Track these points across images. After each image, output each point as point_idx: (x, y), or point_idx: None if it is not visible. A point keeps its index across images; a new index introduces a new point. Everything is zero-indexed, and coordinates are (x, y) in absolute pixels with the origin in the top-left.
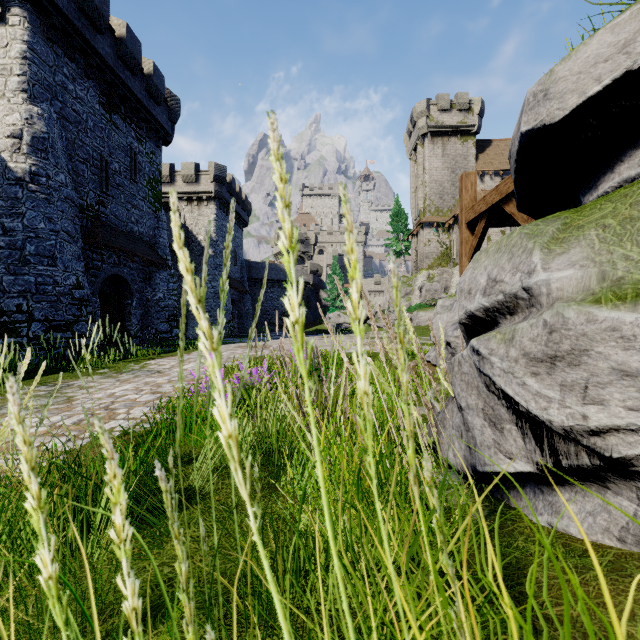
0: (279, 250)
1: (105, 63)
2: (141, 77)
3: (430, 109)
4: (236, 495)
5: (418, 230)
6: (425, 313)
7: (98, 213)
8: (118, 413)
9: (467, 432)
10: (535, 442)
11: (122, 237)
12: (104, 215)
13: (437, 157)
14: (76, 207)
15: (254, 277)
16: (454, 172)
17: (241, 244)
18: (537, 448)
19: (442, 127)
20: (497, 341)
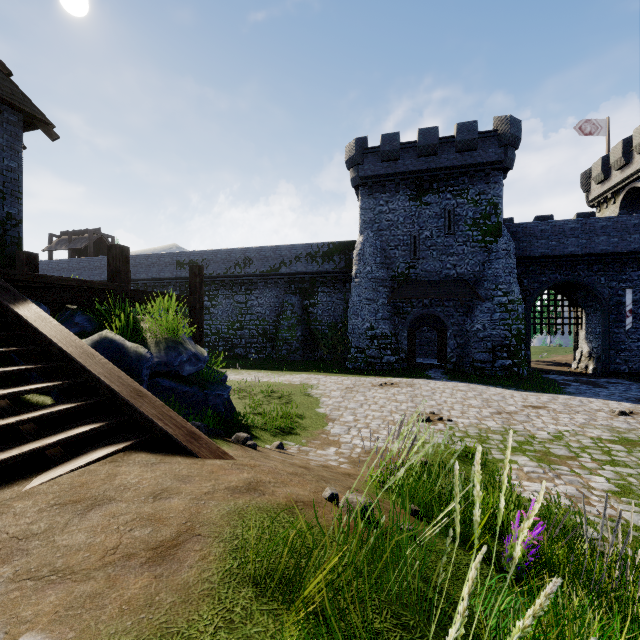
0: None
1: (406, 173)
2: (450, 146)
3: None
4: None
5: None
6: None
7: (408, 275)
8: None
9: None
10: None
11: (425, 286)
12: (414, 274)
13: None
14: (384, 280)
15: None
16: None
17: None
18: None
19: None
20: None
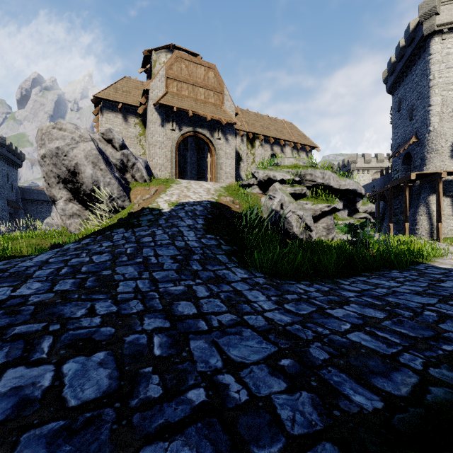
0: None
1: None
2: None
3: None
4: None
5: None
6: None
7: None
8: None
9: None
10: None
11: None
12: None
13: None
14: None
15: (27, 198)
16: None
17: (16, 179)
18: None
19: None
20: None
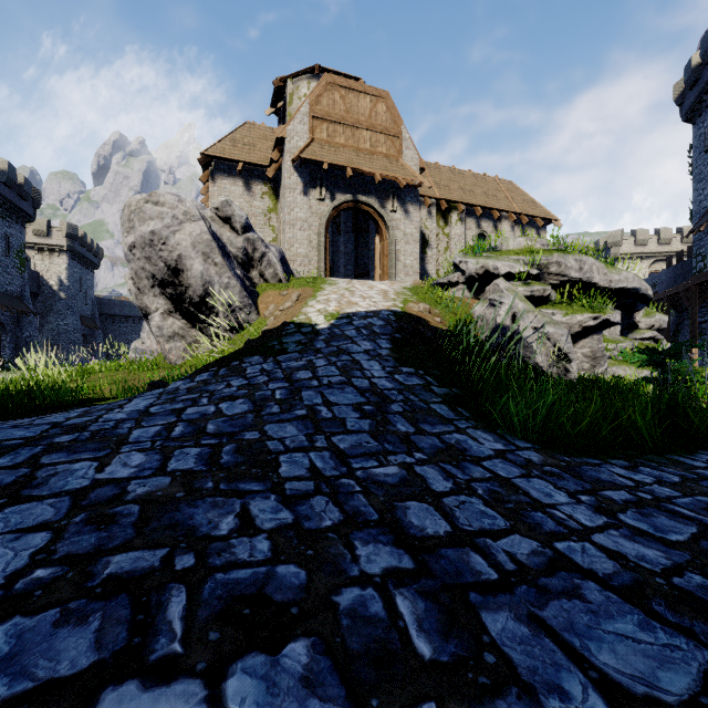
0: None
1: None
2: (14, 187)
3: None
4: None
5: None
6: None
7: None
8: None
9: None
10: None
11: (3, 297)
12: None
13: None
14: None
15: (106, 313)
16: None
17: (92, 285)
18: None
19: None
20: None
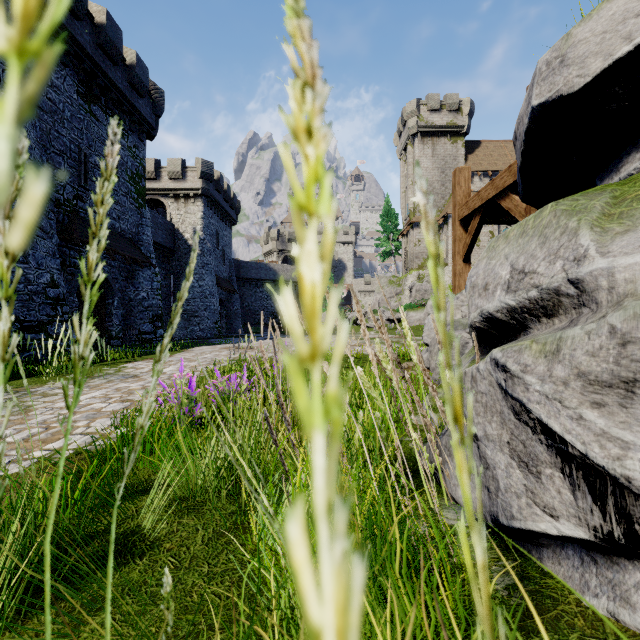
0: (269, 249)
1: (83, 51)
2: (123, 67)
3: (420, 109)
4: (193, 541)
5: (408, 230)
6: (415, 313)
7: (76, 208)
8: (76, 426)
9: (485, 470)
10: (593, 499)
11: None
12: (83, 210)
13: (427, 157)
14: (51, 201)
15: (243, 276)
16: (444, 172)
17: (229, 243)
18: (596, 508)
19: (432, 127)
20: (533, 353)
